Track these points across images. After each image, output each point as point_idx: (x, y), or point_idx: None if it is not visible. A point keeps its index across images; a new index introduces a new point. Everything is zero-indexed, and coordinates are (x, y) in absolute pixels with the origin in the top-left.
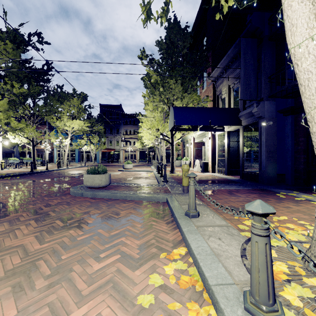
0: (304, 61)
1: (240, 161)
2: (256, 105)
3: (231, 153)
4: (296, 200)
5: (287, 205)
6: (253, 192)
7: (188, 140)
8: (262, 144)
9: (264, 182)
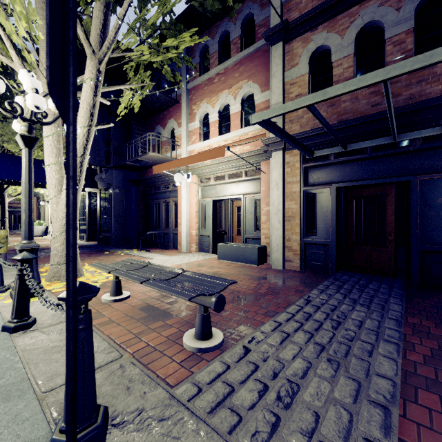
0: (47, 175)
1: (97, 225)
2: (105, 172)
3: (93, 216)
4: (114, 254)
5: (99, 258)
6: (89, 253)
7: (45, 196)
8: (112, 210)
9: (113, 244)
